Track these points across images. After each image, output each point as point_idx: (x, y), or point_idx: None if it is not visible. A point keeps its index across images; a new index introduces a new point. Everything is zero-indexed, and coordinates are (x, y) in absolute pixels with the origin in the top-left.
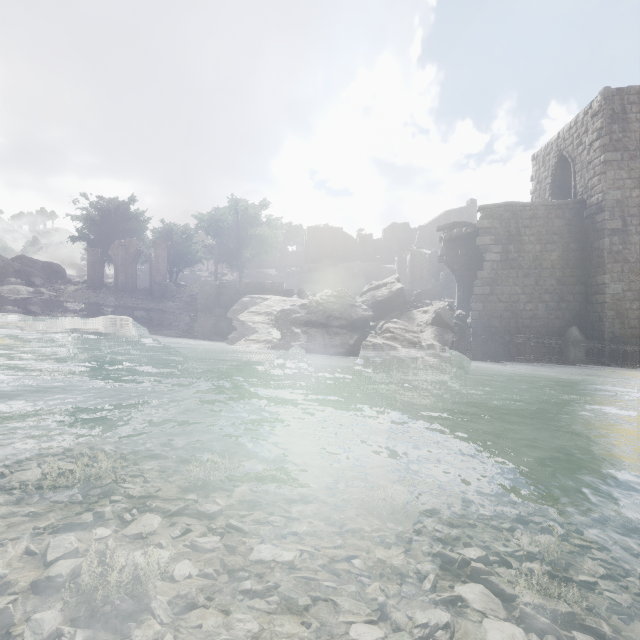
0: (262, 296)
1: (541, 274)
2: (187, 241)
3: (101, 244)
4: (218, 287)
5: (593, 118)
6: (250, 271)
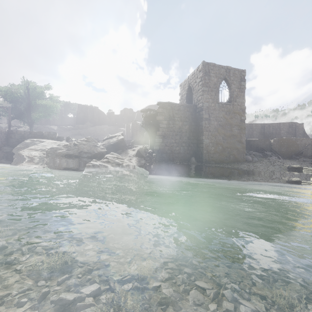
0: (40, 139)
1: (182, 134)
2: None
3: None
4: (7, 133)
5: (199, 72)
6: (39, 126)
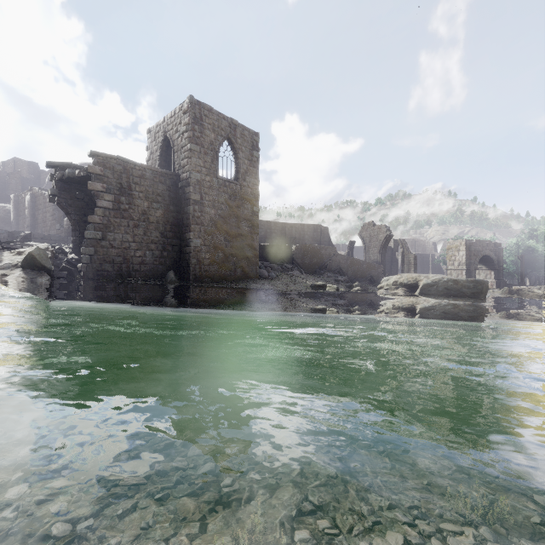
0: None
1: (149, 227)
2: None
3: None
4: None
5: (184, 115)
6: None
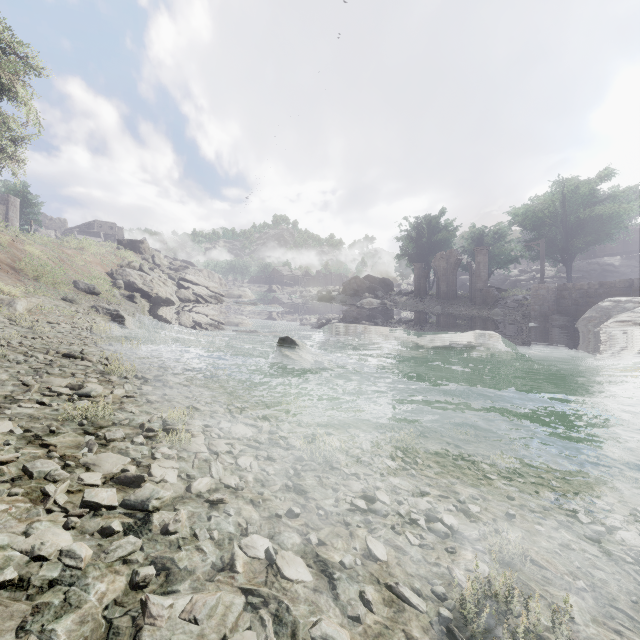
0: (634, 299)
1: None
2: (500, 241)
3: (417, 257)
4: (556, 290)
5: None
6: (577, 263)
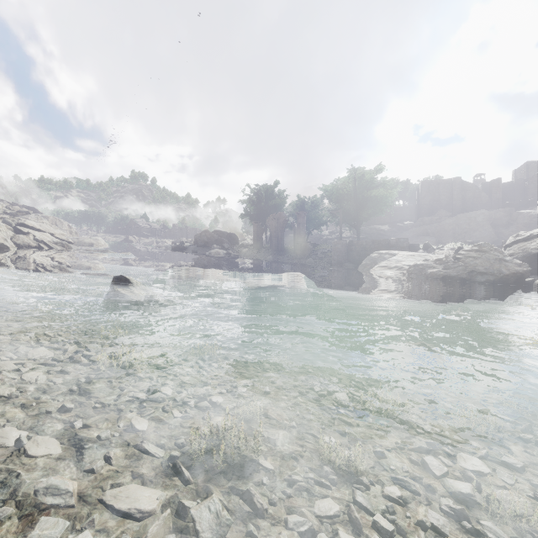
0: (389, 252)
1: None
2: (315, 209)
3: (257, 217)
4: (347, 245)
5: None
6: (364, 228)
